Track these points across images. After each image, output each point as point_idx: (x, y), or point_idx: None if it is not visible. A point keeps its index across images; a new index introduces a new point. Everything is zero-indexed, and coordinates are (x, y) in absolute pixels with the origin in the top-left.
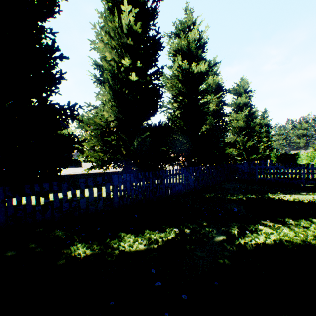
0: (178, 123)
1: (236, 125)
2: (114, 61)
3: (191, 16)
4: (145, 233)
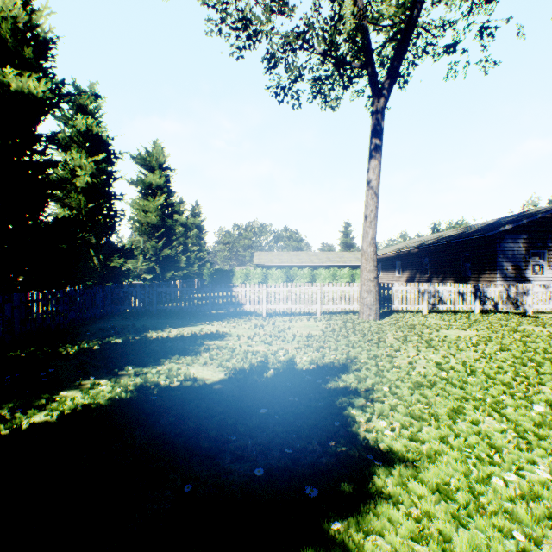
0: None
1: (146, 219)
2: None
3: None
4: None
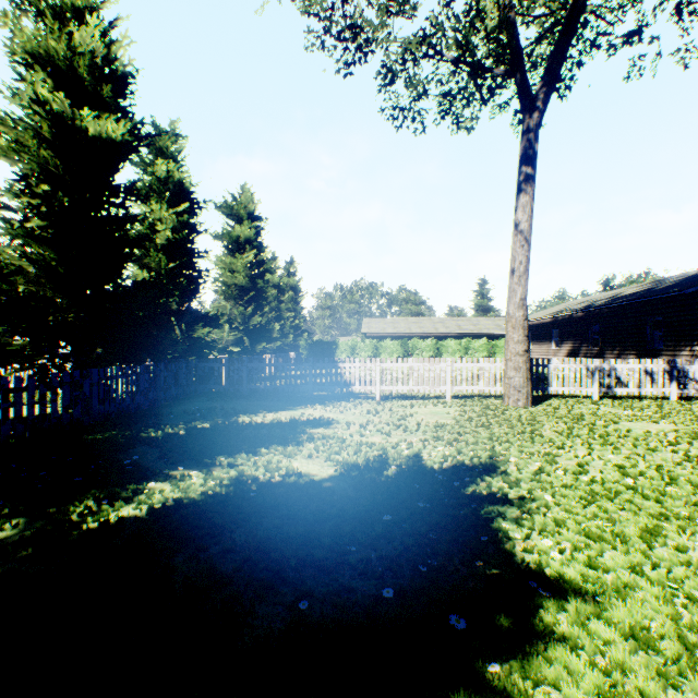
0: (43, 255)
1: (233, 280)
2: None
3: None
4: None
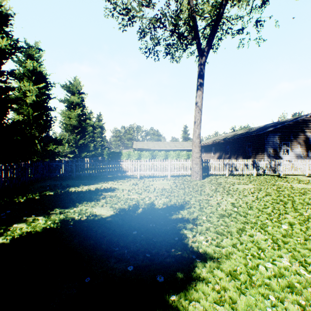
0: None
1: (70, 122)
2: None
3: None
4: None
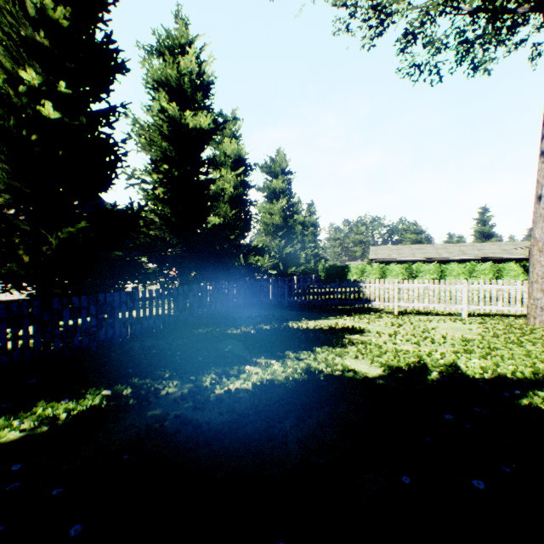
0: (163, 210)
1: (271, 221)
2: (1, 67)
3: (186, 30)
4: (36, 408)
